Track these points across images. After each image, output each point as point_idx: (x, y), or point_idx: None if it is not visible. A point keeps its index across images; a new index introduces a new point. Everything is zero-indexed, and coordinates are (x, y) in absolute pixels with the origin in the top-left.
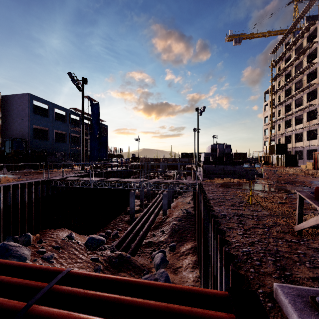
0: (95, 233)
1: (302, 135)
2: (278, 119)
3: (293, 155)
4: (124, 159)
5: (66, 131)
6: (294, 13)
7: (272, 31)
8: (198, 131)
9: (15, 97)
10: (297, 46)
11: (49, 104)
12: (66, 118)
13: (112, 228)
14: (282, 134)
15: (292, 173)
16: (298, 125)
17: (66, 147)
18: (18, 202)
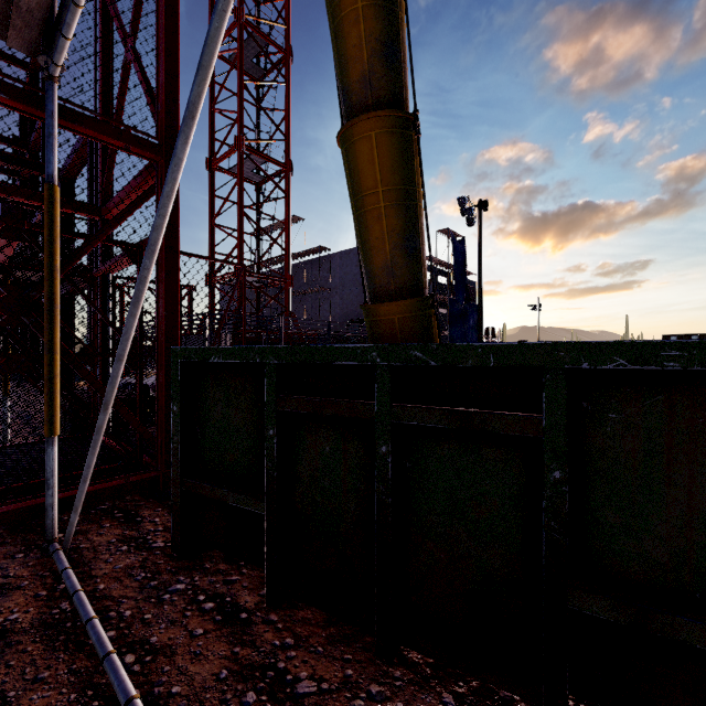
0: None
1: None
2: None
3: None
4: None
5: None
6: None
7: None
8: None
9: (350, 254)
10: None
11: None
12: None
13: None
14: None
15: None
16: None
17: None
18: None
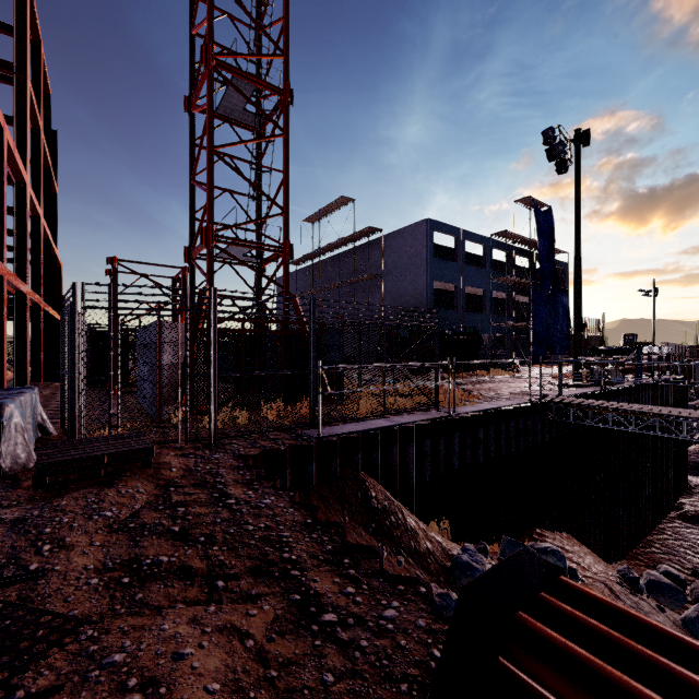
0: (618, 559)
1: None
2: None
3: None
4: (664, 350)
5: (484, 288)
6: None
7: None
8: None
9: (404, 234)
10: None
11: (457, 234)
12: (484, 259)
13: (668, 561)
14: None
15: None
16: None
17: (483, 323)
18: (502, 453)
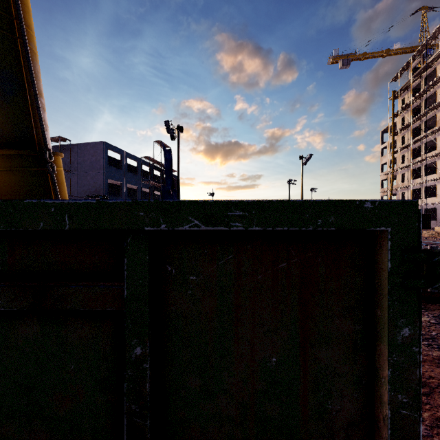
0: None
1: (434, 188)
2: (402, 167)
3: (424, 214)
4: None
5: (138, 186)
6: (421, 25)
7: (392, 49)
8: (302, 184)
9: (87, 147)
10: (428, 73)
11: (122, 154)
12: (138, 170)
13: None
14: (407, 187)
15: (427, 236)
16: (429, 175)
17: None
18: None
